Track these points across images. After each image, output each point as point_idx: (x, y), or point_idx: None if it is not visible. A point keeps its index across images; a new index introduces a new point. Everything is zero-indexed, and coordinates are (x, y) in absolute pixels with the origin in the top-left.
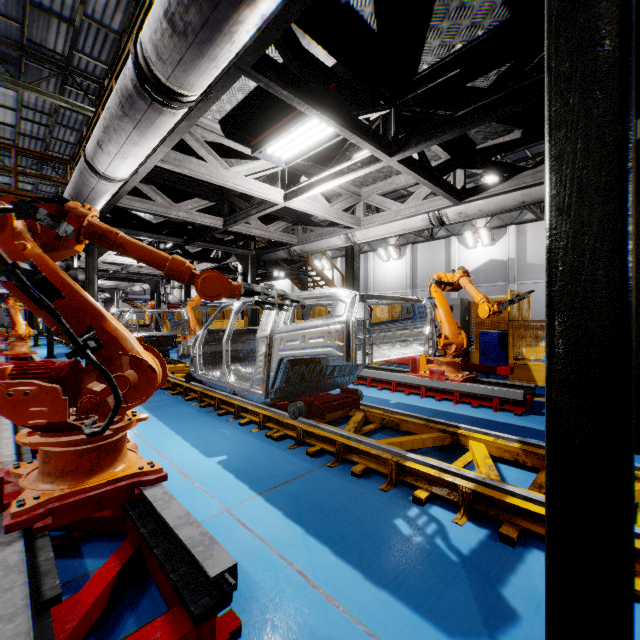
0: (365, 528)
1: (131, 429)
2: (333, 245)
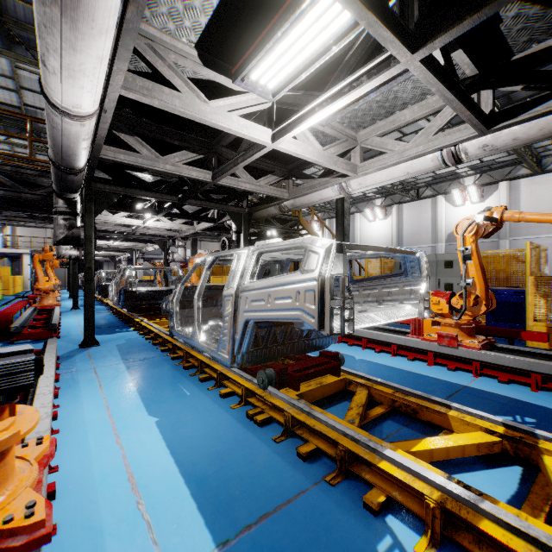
0: None
1: (103, 396)
2: (325, 197)
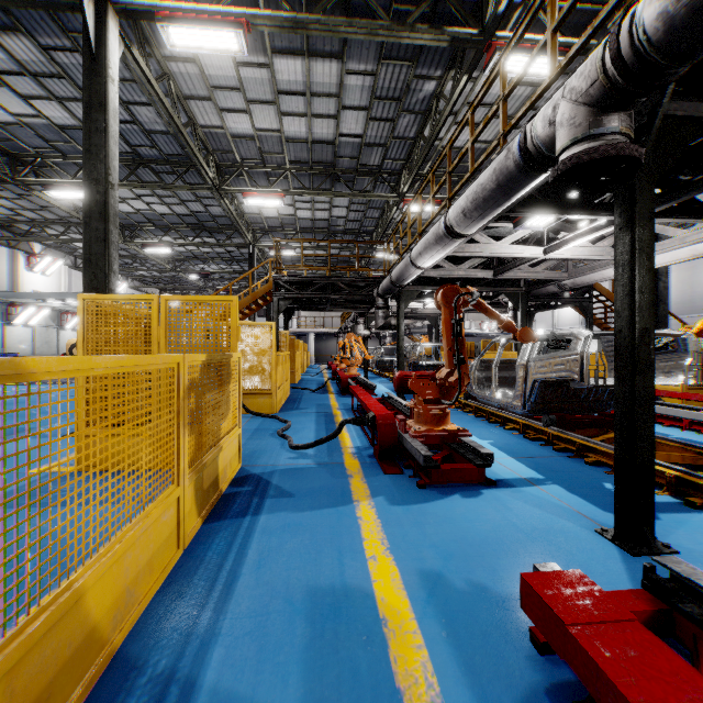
0: (578, 480)
1: None
2: (607, 276)
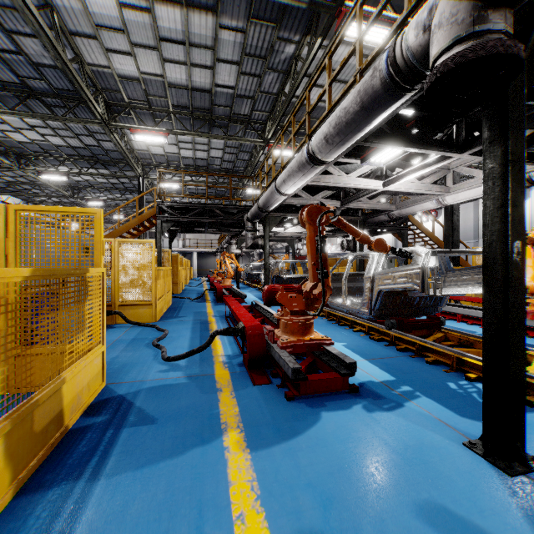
0: (426, 381)
1: None
2: (426, 208)
